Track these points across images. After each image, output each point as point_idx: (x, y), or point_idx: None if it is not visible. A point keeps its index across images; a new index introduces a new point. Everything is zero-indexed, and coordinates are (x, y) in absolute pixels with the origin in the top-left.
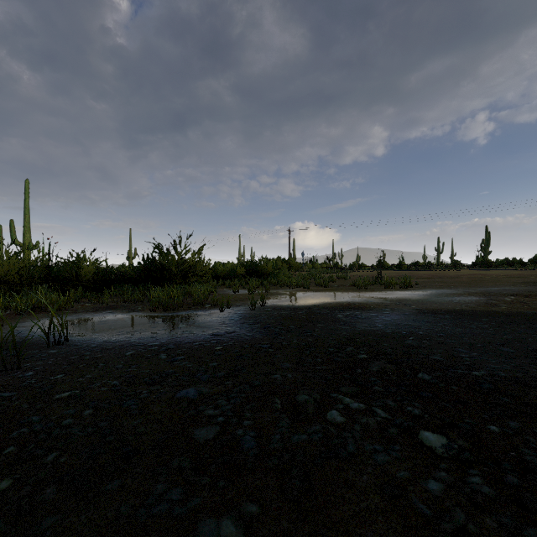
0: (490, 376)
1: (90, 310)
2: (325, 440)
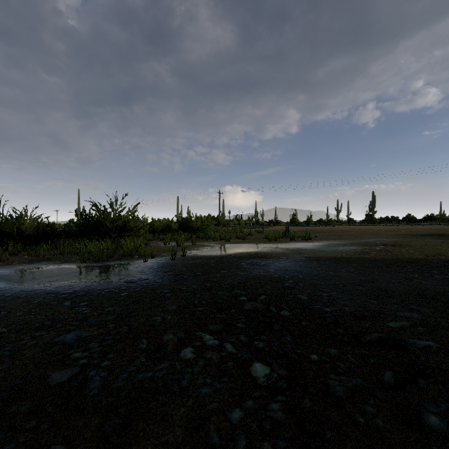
0: (337, 311)
1: (25, 261)
2: (166, 376)
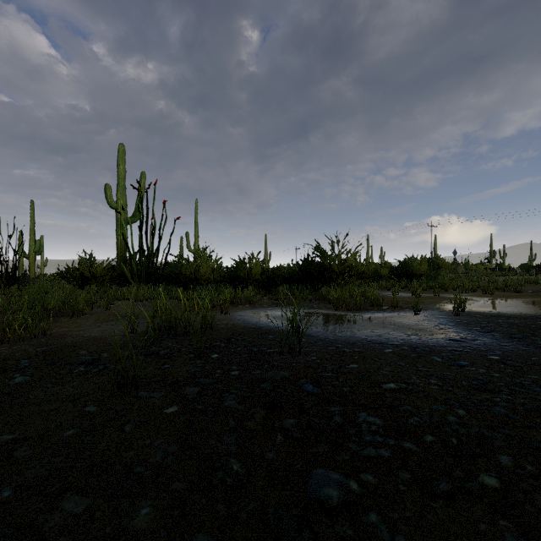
0: None
1: (271, 305)
2: None
